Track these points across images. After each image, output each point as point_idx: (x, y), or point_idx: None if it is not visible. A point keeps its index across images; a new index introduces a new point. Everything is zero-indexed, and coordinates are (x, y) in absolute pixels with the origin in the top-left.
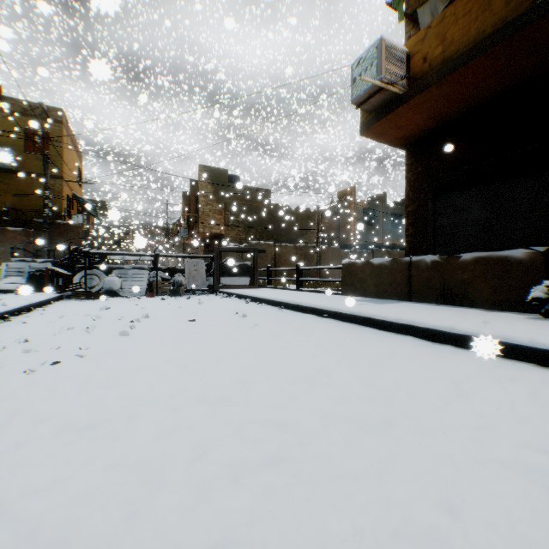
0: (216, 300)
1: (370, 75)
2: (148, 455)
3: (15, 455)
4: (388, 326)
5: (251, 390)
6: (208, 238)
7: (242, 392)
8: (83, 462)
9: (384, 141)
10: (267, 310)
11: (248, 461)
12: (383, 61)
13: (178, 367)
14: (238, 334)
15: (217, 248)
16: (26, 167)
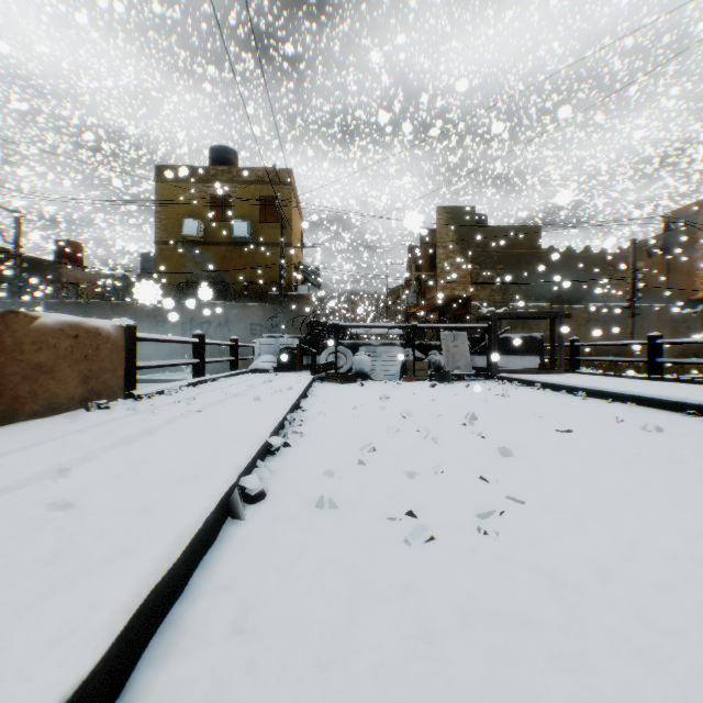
0: (516, 391)
1: None
2: None
3: None
4: None
5: None
6: (443, 304)
7: None
8: None
9: None
10: (664, 417)
11: None
12: None
13: None
14: None
15: (495, 314)
16: (259, 238)
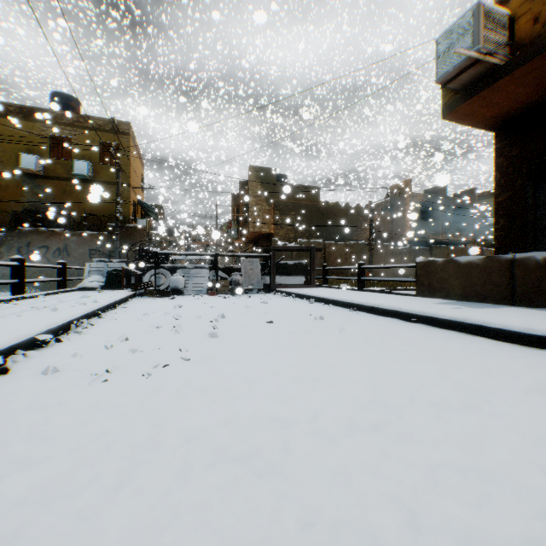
0: (277, 300)
1: (462, 48)
2: (343, 510)
3: (185, 489)
4: (509, 336)
5: (404, 417)
6: (256, 238)
7: (394, 419)
8: (270, 512)
9: (469, 124)
10: (339, 311)
11: (494, 541)
12: (481, 29)
13: (293, 378)
14: (330, 340)
15: (274, 247)
16: (100, 177)
